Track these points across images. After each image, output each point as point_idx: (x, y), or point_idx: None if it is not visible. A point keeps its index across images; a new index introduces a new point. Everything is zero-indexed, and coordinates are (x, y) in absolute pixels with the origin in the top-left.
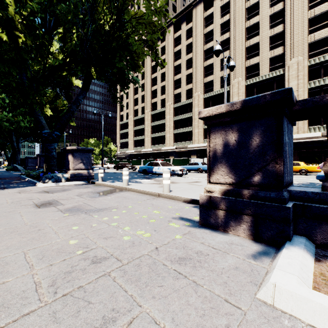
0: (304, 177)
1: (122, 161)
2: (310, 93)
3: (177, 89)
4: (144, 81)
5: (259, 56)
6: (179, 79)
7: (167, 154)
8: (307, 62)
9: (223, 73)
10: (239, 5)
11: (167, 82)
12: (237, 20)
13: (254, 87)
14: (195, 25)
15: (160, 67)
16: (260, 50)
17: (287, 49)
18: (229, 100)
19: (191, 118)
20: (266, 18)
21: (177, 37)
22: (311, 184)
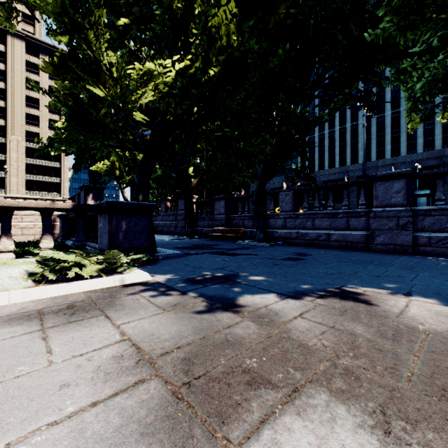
0: None
1: None
2: (27, 166)
3: None
4: None
5: None
6: None
7: None
8: (25, 144)
9: None
10: None
11: None
12: None
13: None
14: None
15: None
16: None
17: (9, 126)
18: None
19: None
20: None
21: None
22: None
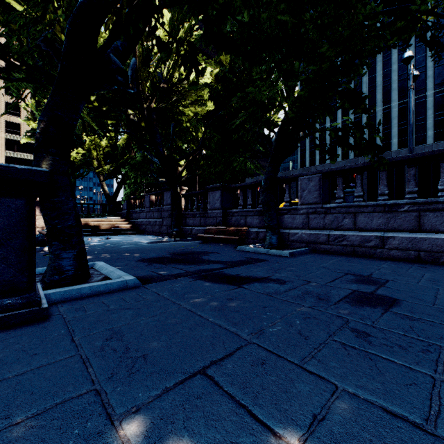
0: None
1: None
2: (7, 159)
3: None
4: None
5: None
6: None
7: None
8: (4, 135)
9: None
10: None
11: None
12: None
13: None
14: None
15: None
16: None
17: None
18: None
19: None
20: None
21: None
22: None
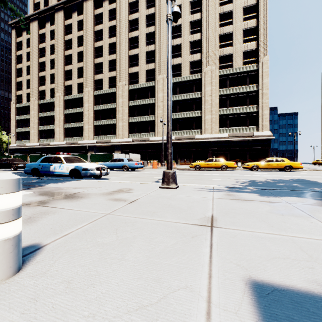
0: (229, 172)
1: (14, 156)
2: (220, 99)
3: (98, 75)
4: (54, 57)
5: (181, 58)
6: (100, 63)
7: (86, 149)
8: (218, 72)
9: (148, 66)
10: (164, 2)
11: (86, 63)
12: (162, 16)
13: (177, 87)
14: (119, 7)
15: (76, 44)
16: (182, 52)
17: (204, 57)
18: (154, 95)
19: (115, 110)
20: (187, 23)
21: (98, 14)
22: (256, 183)
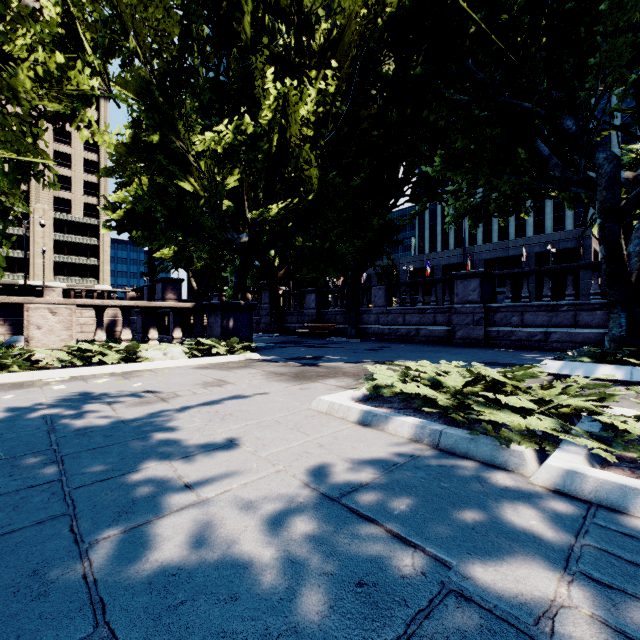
0: None
1: None
2: (56, 244)
3: None
4: None
5: None
6: None
7: None
8: (53, 214)
9: None
10: None
11: None
12: None
13: None
14: None
15: None
16: None
17: (33, 191)
18: None
19: None
20: None
21: None
22: None
